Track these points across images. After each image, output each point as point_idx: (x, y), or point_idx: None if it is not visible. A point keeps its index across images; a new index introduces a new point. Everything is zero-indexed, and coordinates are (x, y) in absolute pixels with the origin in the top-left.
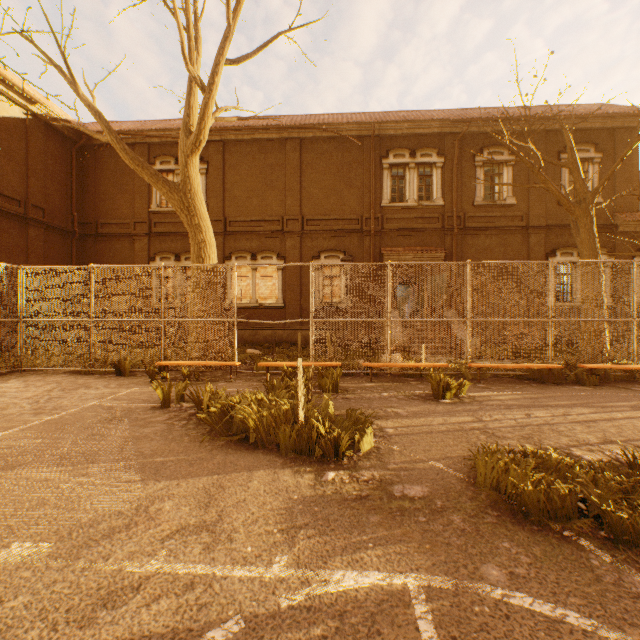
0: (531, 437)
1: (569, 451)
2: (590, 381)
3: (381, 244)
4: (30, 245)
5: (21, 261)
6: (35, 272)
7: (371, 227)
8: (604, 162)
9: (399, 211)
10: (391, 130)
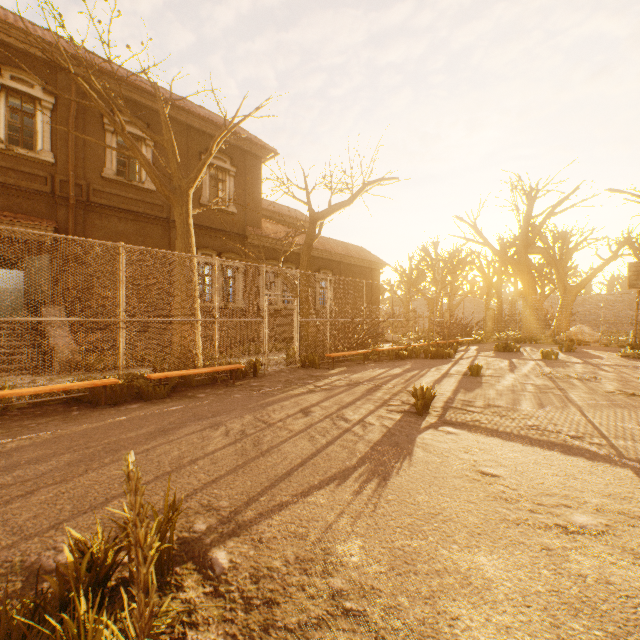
0: None
1: None
2: (158, 394)
3: None
4: None
5: None
6: None
7: None
8: (239, 178)
9: None
10: None
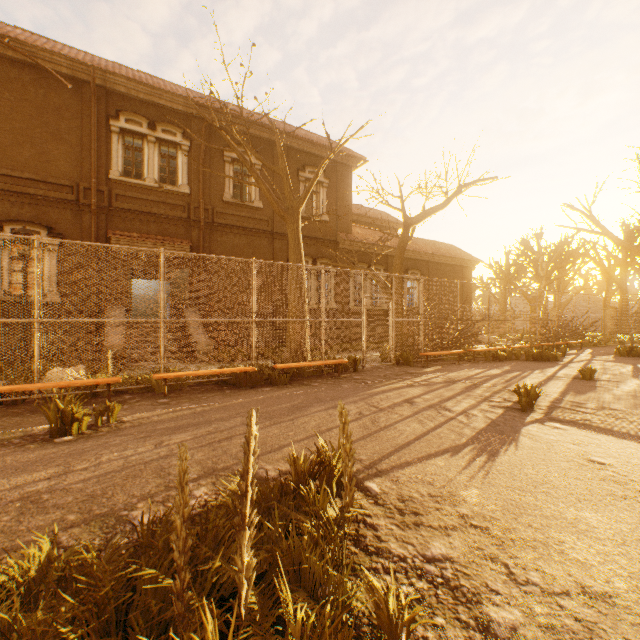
0: (105, 493)
1: (129, 512)
2: (282, 381)
3: (109, 225)
4: None
5: None
6: None
7: (92, 201)
8: (331, 188)
9: (135, 189)
10: (123, 87)
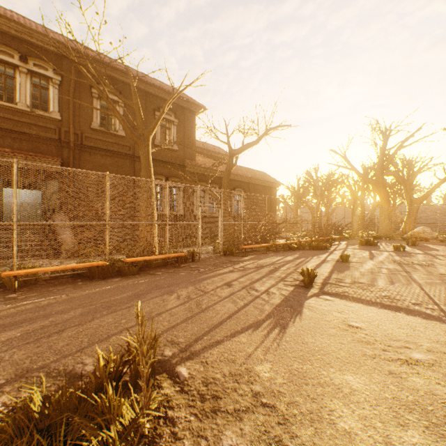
0: None
1: None
2: (131, 272)
3: None
4: None
5: None
6: None
7: None
8: (180, 126)
9: (7, 111)
10: None
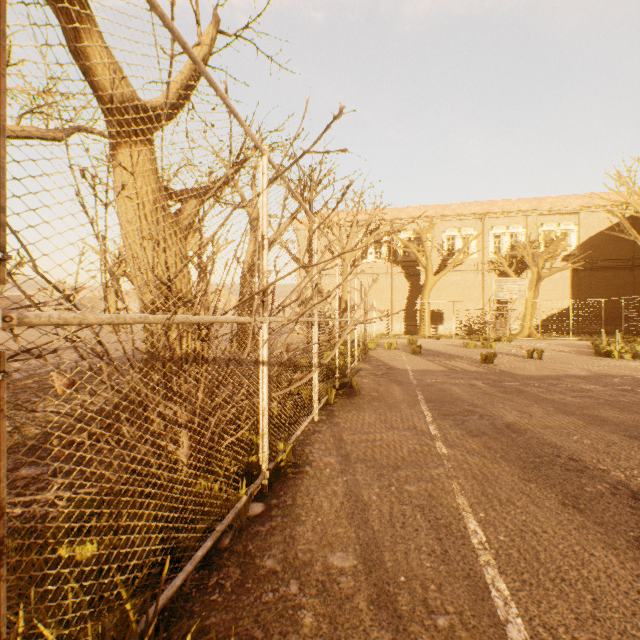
0: None
1: None
2: None
3: None
4: (634, 280)
5: (629, 290)
6: (637, 294)
7: None
8: None
9: None
10: None
